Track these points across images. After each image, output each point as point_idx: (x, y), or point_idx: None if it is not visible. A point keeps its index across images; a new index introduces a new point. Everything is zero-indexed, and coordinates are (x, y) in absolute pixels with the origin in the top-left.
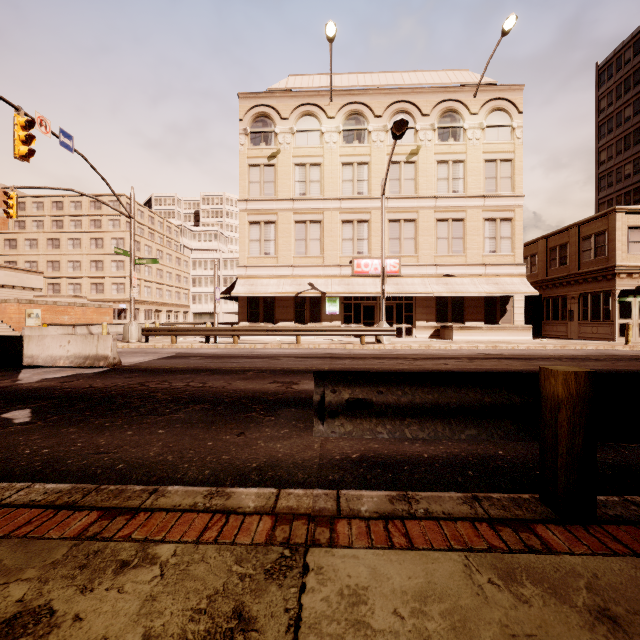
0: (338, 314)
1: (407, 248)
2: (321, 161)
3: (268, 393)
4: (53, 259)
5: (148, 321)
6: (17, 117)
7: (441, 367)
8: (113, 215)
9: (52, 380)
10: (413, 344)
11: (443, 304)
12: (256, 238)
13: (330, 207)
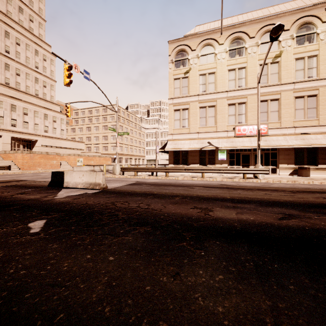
0: (225, 160)
1: (272, 117)
2: (215, 71)
3: (192, 219)
4: (88, 136)
5: (126, 163)
6: (65, 65)
7: (323, 201)
8: (111, 114)
9: (70, 197)
10: (282, 179)
11: (300, 153)
12: (177, 118)
13: (220, 97)
